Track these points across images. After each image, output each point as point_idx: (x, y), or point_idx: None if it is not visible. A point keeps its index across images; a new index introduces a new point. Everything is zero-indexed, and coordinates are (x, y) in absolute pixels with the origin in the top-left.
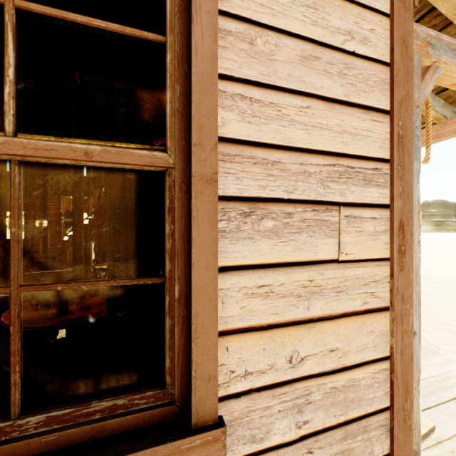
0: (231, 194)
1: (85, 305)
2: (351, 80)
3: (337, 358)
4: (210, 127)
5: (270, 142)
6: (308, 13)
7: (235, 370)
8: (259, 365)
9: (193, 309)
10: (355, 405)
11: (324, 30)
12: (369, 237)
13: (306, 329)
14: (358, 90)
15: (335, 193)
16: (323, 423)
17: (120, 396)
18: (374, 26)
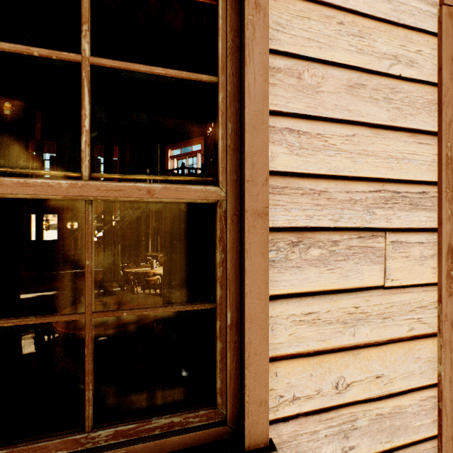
0: (280, 225)
1: None
2: (397, 104)
3: (383, 384)
4: (262, 163)
5: (317, 173)
6: (353, 42)
7: (284, 394)
8: (306, 391)
9: (246, 337)
10: (401, 433)
11: (370, 57)
12: (415, 262)
13: (351, 355)
14: (404, 114)
15: (381, 219)
16: (369, 449)
17: (176, 414)
18: (421, 46)
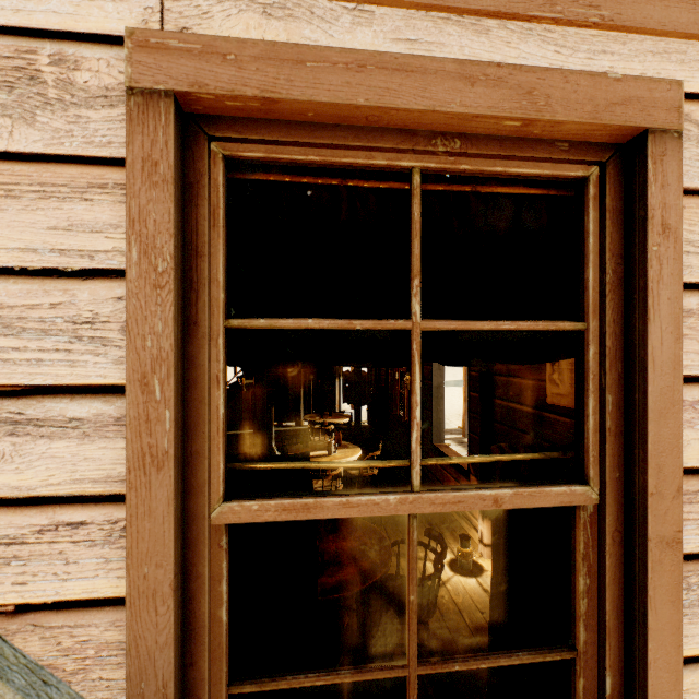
0: (690, 550)
1: (331, 553)
2: None
3: None
4: (671, 465)
5: None
6: None
7: None
8: None
9: None
10: None
11: None
12: None
13: None
14: None
15: None
16: None
17: None
18: None
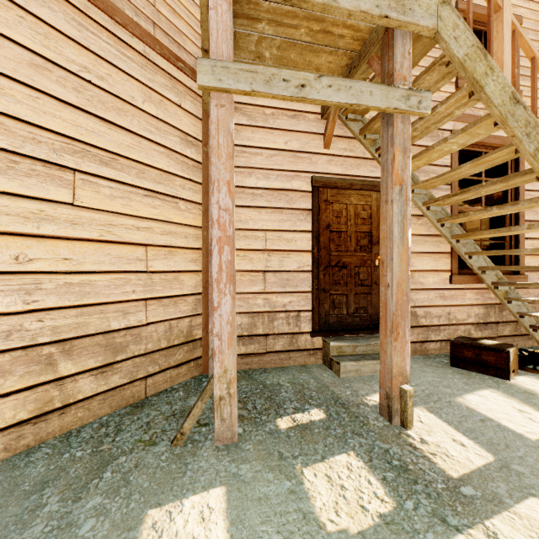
0: (525, 219)
1: None
2: None
3: None
4: None
5: None
6: None
7: (526, 264)
8: (531, 265)
9: (520, 247)
10: None
11: None
12: None
13: None
14: None
15: None
16: None
17: None
18: None
